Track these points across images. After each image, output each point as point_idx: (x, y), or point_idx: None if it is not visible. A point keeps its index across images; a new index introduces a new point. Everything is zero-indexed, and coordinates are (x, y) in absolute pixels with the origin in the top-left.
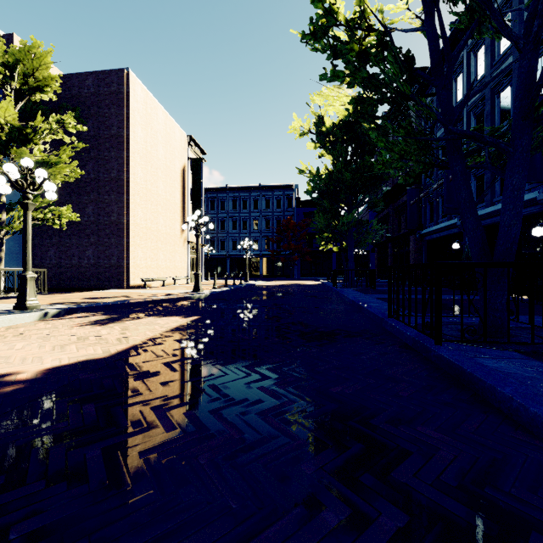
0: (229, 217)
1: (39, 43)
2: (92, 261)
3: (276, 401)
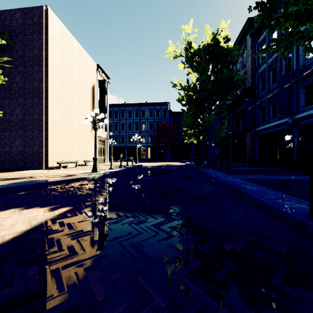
0: (127, 122)
1: None
2: (20, 149)
3: None
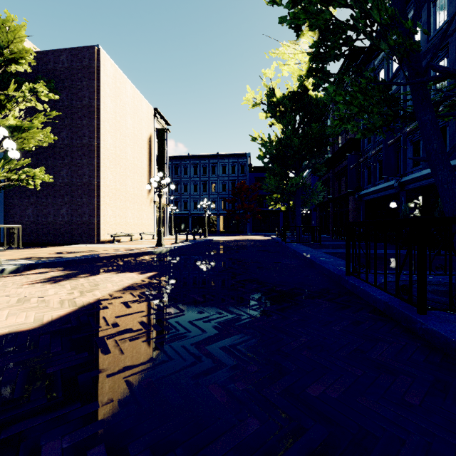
0: (191, 181)
1: (13, 17)
2: (66, 219)
3: (233, 418)
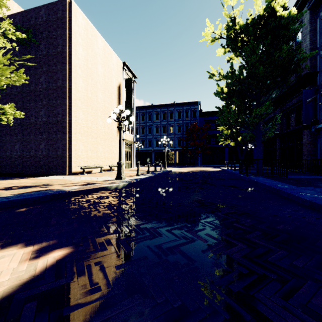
0: (154, 125)
1: None
2: (44, 153)
3: None
